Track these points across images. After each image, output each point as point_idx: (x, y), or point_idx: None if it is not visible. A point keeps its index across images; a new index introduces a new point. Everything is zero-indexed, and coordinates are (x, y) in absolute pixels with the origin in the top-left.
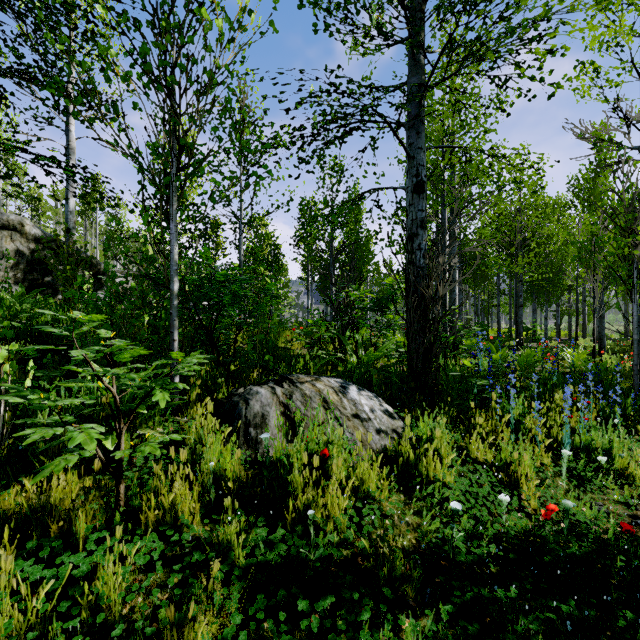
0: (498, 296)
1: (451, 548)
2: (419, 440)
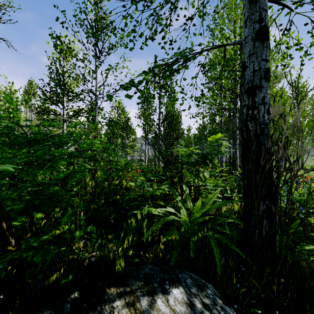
0: None
1: None
2: None
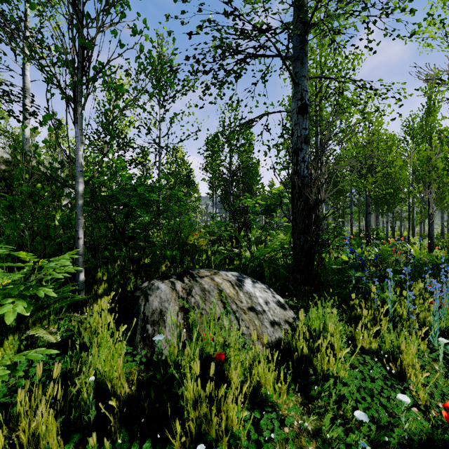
0: (351, 206)
1: None
2: (310, 331)
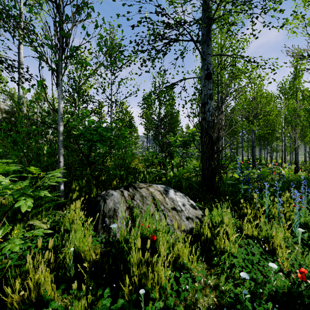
0: (242, 142)
1: (244, 309)
2: (212, 223)
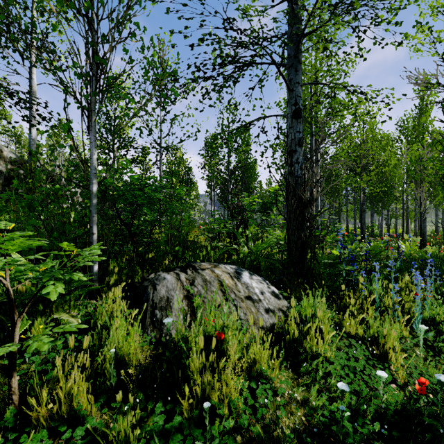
0: (346, 204)
1: (341, 430)
2: (301, 318)
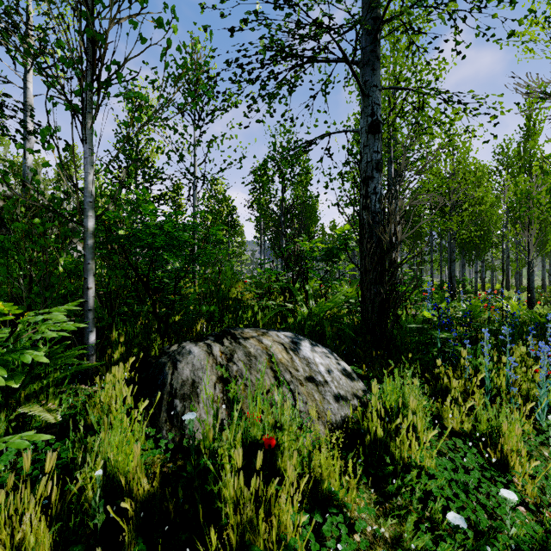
0: (431, 253)
1: None
2: (385, 407)
